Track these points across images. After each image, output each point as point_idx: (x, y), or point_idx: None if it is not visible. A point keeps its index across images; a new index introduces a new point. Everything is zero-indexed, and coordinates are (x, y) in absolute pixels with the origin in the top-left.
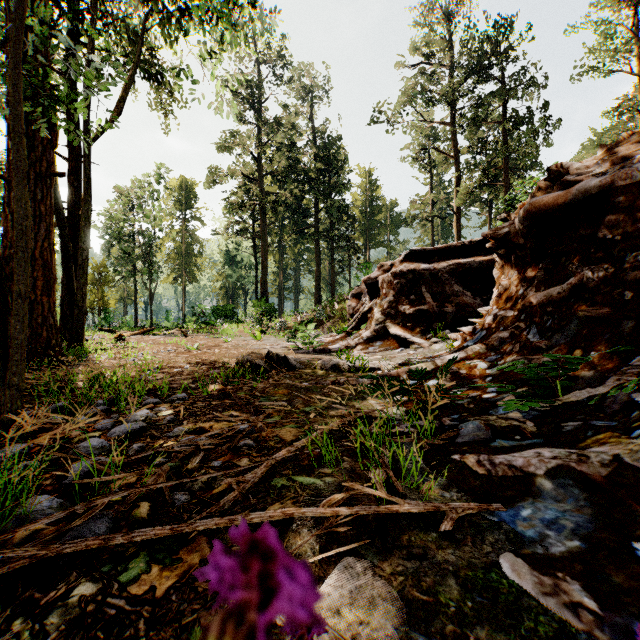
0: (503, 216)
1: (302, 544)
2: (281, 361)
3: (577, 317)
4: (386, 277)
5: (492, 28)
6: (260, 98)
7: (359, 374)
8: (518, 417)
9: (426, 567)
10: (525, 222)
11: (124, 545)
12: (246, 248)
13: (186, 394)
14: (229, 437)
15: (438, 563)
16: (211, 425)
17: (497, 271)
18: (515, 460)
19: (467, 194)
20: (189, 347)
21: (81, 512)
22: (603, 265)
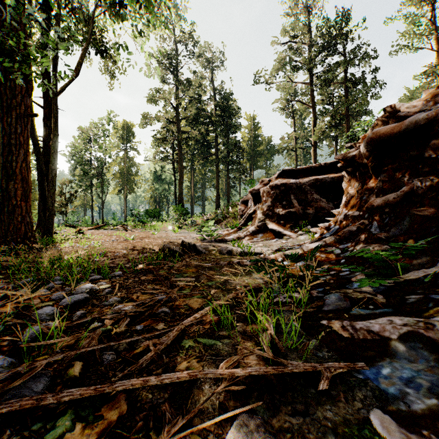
0: (350, 144)
1: (204, 402)
2: (191, 248)
3: (408, 215)
4: (265, 189)
5: (338, 17)
6: (178, 66)
7: (247, 257)
8: (370, 291)
9: (309, 423)
10: (368, 147)
11: (56, 402)
12: (168, 170)
13: (122, 272)
14: (150, 305)
15: (318, 419)
16: (138, 296)
17: (345, 184)
18: (372, 326)
19: (321, 132)
20: (127, 238)
21: (24, 372)
22: (429, 177)
